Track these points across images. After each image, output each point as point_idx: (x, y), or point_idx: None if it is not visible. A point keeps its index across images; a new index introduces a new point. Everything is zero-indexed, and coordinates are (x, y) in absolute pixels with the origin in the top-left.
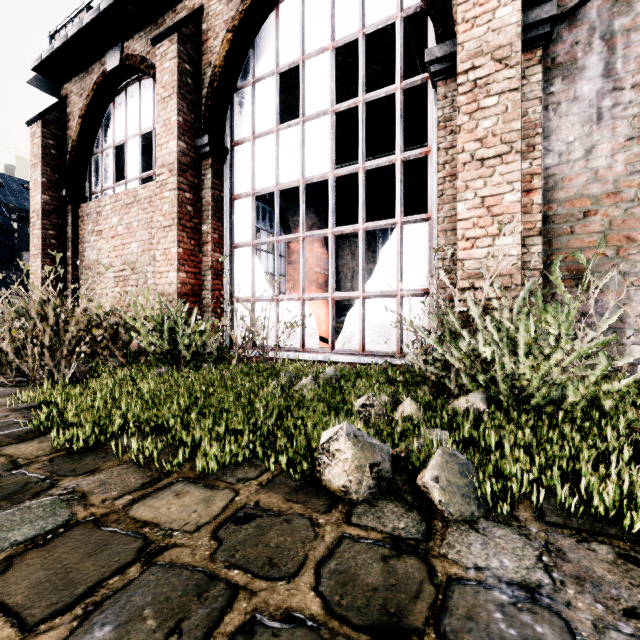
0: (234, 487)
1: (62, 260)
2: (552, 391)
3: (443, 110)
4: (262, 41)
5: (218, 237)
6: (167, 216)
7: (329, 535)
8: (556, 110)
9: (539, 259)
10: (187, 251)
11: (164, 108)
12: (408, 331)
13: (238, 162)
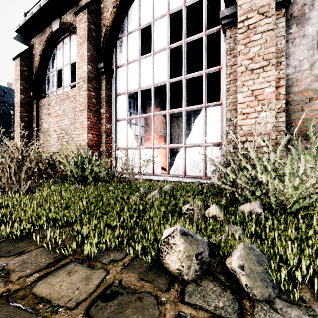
0: (106, 267)
1: (31, 128)
2: (306, 202)
3: (229, 44)
4: (131, 13)
5: (109, 115)
6: (82, 104)
7: (169, 313)
8: (293, 42)
9: (283, 125)
10: (92, 123)
11: (81, 48)
12: (209, 165)
13: (119, 76)
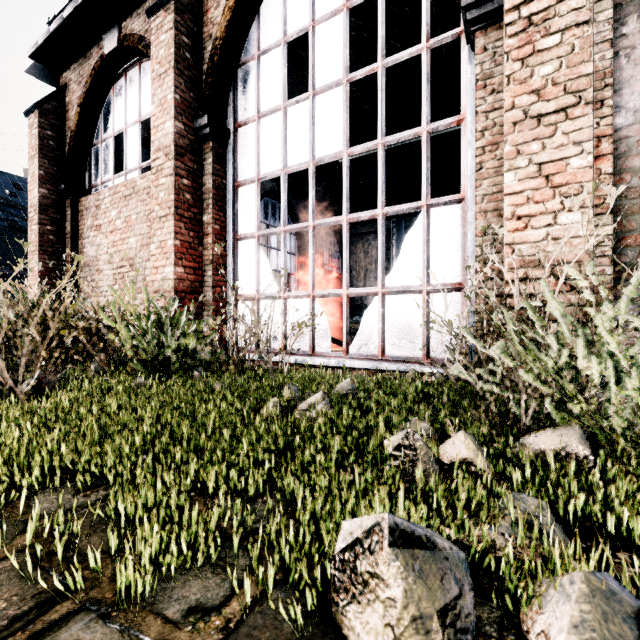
0: (174, 636)
1: (61, 257)
2: None
3: (482, 66)
4: (268, 9)
5: (220, 228)
6: (163, 205)
7: None
8: (630, 56)
9: (609, 243)
10: (185, 243)
11: (160, 86)
12: (436, 333)
13: (242, 145)
